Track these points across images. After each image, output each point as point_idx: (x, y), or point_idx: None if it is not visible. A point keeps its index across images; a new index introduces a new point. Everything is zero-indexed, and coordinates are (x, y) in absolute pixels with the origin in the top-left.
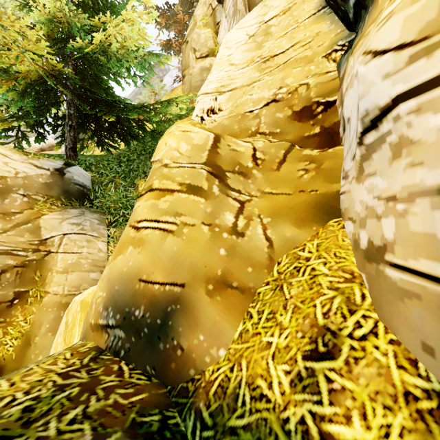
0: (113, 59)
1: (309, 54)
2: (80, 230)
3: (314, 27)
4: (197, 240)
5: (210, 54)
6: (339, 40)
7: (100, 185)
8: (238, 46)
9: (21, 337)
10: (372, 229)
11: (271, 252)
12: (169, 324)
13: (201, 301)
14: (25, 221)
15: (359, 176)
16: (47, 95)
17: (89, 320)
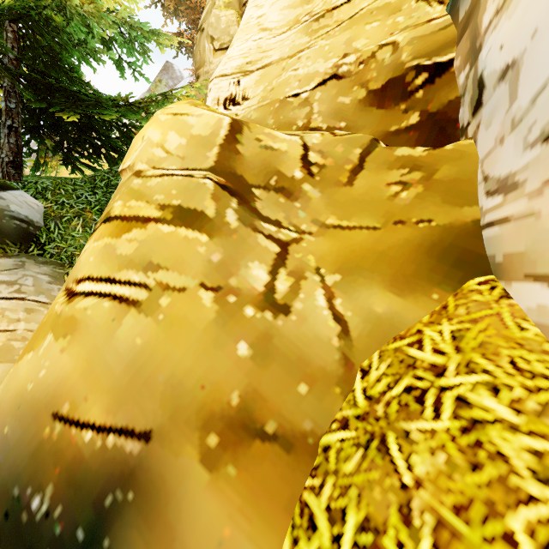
0: (74, 20)
1: (392, 0)
2: (13, 293)
3: None
4: (187, 324)
5: None
6: None
7: (59, 222)
8: (274, 2)
9: None
10: None
11: (346, 347)
12: (103, 546)
13: (186, 482)
14: None
15: None
16: None
17: None
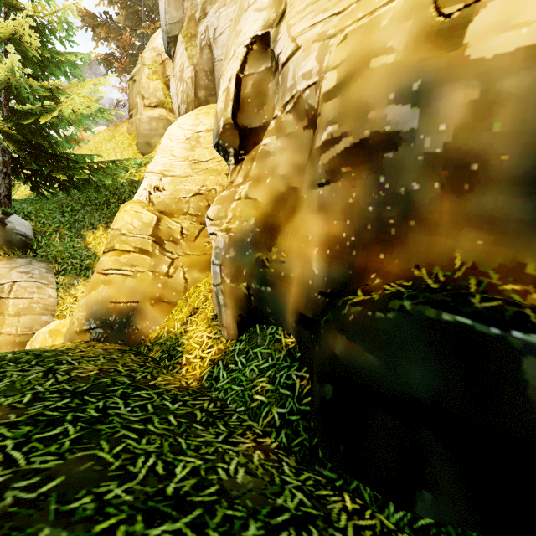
0: (62, 123)
1: (219, 169)
2: (29, 278)
3: None
4: (146, 280)
5: (159, 105)
6: None
7: (44, 235)
8: (179, 142)
9: None
10: None
11: (186, 285)
12: (131, 320)
13: (148, 308)
14: None
15: None
16: None
17: (73, 330)
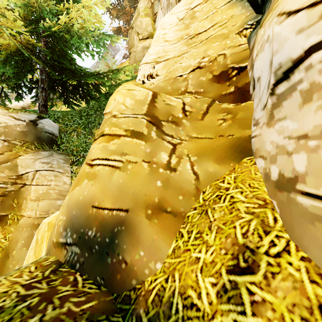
0: (75, 36)
1: (225, 32)
2: (49, 168)
3: (229, 11)
4: (139, 174)
5: (149, 37)
6: (248, 21)
7: (65, 134)
8: (171, 27)
9: (2, 251)
10: (282, 164)
11: (197, 184)
12: (115, 242)
13: (141, 223)
14: (5, 161)
15: (269, 121)
16: (24, 64)
17: (52, 238)
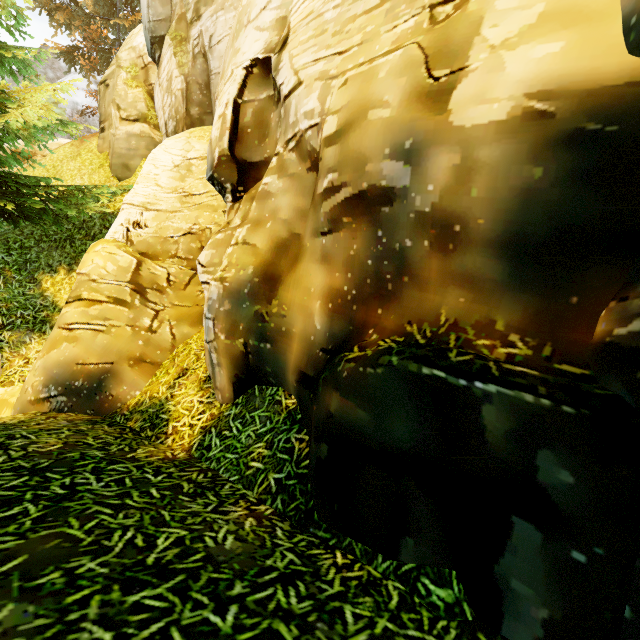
0: (9, 136)
1: (215, 204)
2: None
3: None
4: (123, 336)
5: (140, 120)
6: None
7: None
8: (165, 170)
9: None
10: None
11: (174, 342)
12: (103, 385)
13: (125, 370)
14: None
15: None
16: None
17: (25, 400)
